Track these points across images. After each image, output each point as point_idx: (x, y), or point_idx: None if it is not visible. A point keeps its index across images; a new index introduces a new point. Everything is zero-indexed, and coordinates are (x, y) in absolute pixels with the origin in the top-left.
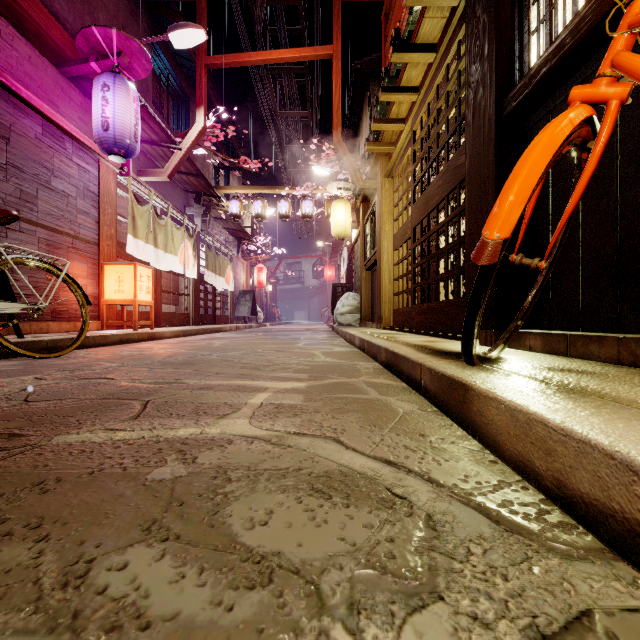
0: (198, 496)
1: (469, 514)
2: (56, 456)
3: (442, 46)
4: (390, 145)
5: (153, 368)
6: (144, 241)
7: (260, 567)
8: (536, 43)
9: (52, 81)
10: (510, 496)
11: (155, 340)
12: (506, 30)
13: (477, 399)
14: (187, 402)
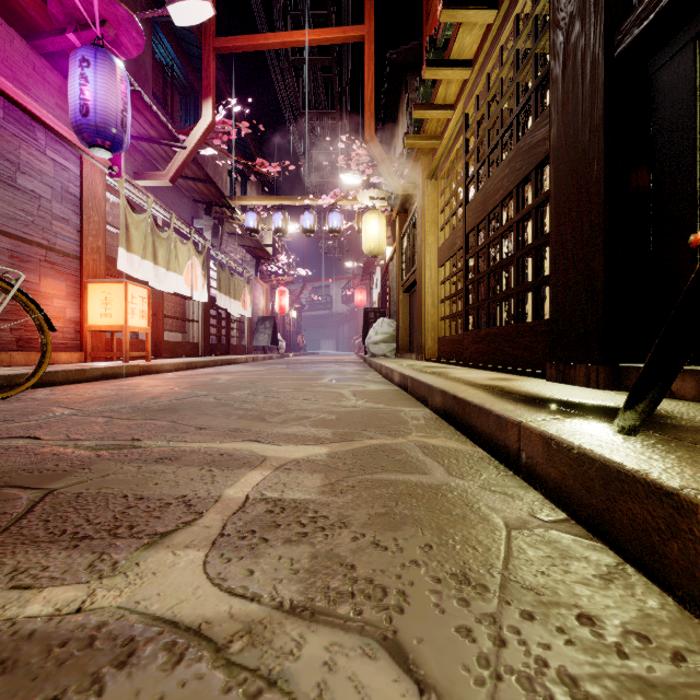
0: None
1: None
2: None
3: None
4: (434, 139)
5: (115, 418)
6: (140, 256)
7: None
8: None
9: (20, 56)
10: None
11: (150, 374)
12: None
13: None
14: (115, 495)
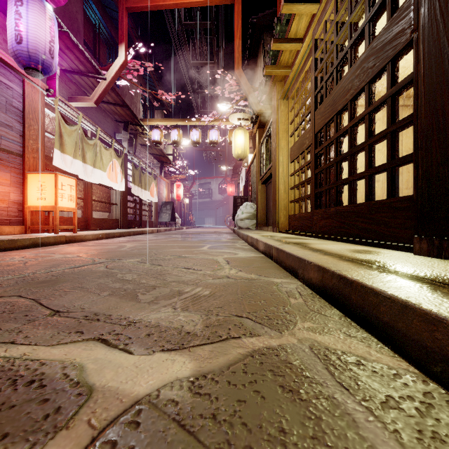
0: None
1: None
2: None
3: None
4: (286, 68)
5: None
6: (72, 156)
7: None
8: None
9: None
10: None
11: (75, 242)
12: None
13: None
14: None
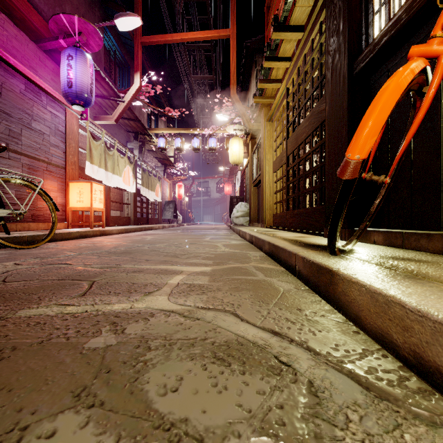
0: (123, 363)
1: (343, 381)
2: (16, 327)
3: (308, 26)
4: (271, 98)
5: (101, 256)
6: (98, 166)
7: (169, 435)
8: (378, 21)
9: (32, 53)
10: (374, 363)
11: (105, 235)
12: (356, 12)
13: (341, 282)
14: (123, 282)
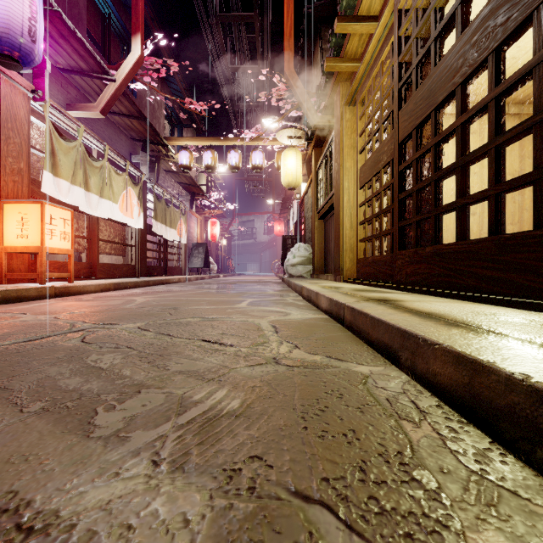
0: None
1: None
2: None
3: None
4: (354, 61)
5: None
6: (70, 182)
7: None
8: None
9: None
10: None
11: (70, 296)
12: None
13: None
14: None
